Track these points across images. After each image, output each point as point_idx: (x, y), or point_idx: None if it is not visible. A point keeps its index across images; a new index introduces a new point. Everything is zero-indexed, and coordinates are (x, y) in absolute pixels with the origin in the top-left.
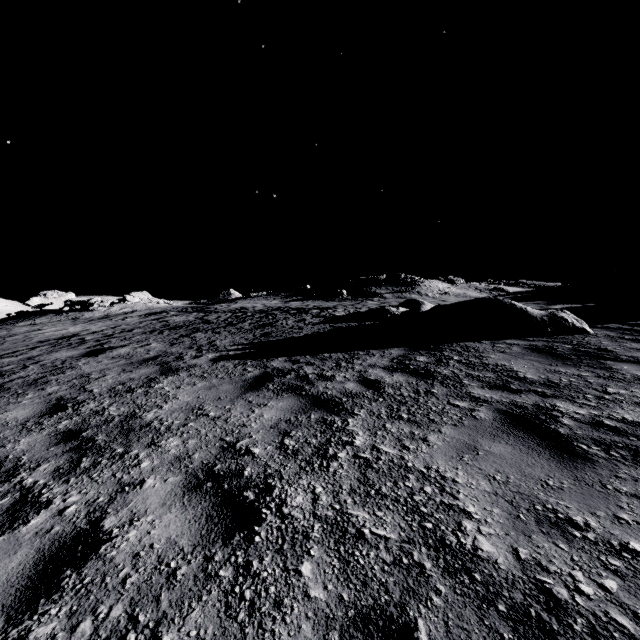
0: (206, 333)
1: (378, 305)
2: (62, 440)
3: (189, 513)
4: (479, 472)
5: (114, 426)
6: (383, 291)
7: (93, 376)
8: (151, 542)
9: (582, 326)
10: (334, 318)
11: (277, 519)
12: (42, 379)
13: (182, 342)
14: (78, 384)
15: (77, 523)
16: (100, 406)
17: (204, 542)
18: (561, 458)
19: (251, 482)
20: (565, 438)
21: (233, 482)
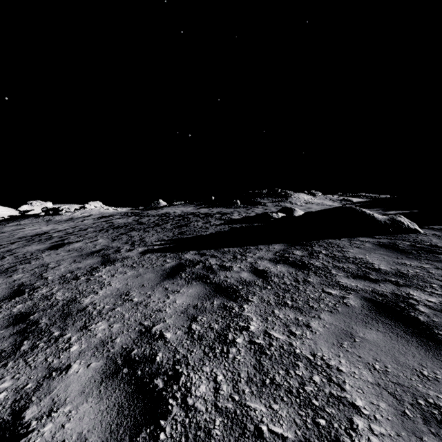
0: (139, 232)
1: (262, 211)
2: (12, 323)
3: (103, 403)
4: (359, 360)
5: (57, 310)
6: (265, 201)
7: (51, 265)
8: (63, 438)
9: (415, 227)
10: (231, 220)
11: (182, 412)
12: (12, 268)
13: (121, 238)
14: (38, 272)
15: (1, 413)
16: (50, 291)
17: (112, 439)
18: (428, 346)
19: (161, 368)
20: (426, 325)
21: (146, 368)
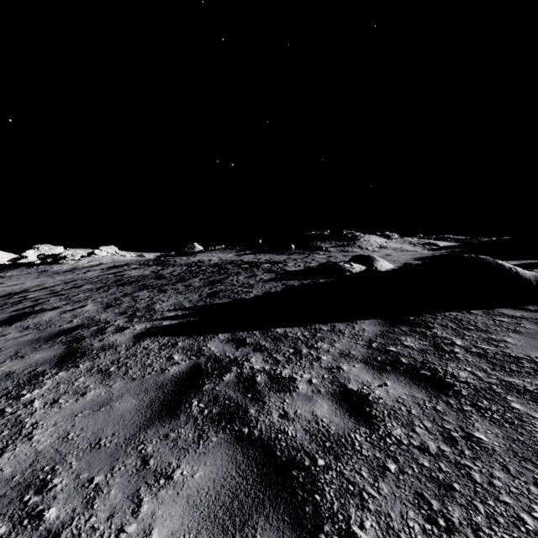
0: (151, 291)
1: (326, 259)
2: None
3: None
4: None
5: None
6: (327, 245)
7: None
8: None
9: None
10: (285, 274)
11: None
12: None
13: (120, 304)
14: None
15: None
16: None
17: None
18: None
19: None
20: None
21: None
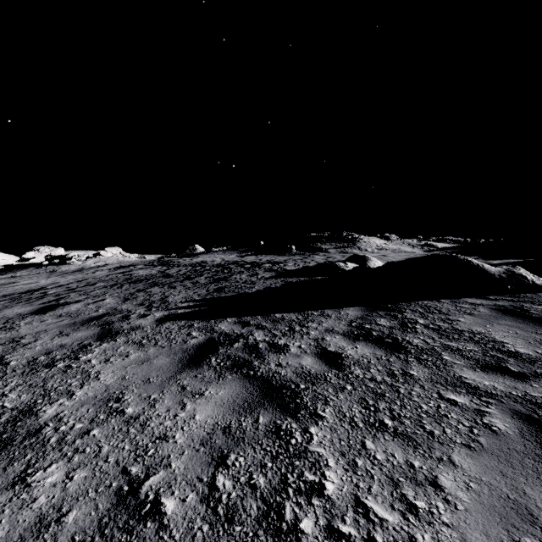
0: (162, 287)
1: (325, 259)
2: None
3: None
4: None
5: None
6: (327, 247)
7: (23, 341)
8: None
9: None
10: (285, 272)
11: None
12: None
13: (136, 297)
14: None
15: None
16: None
17: None
18: None
19: None
20: None
21: None
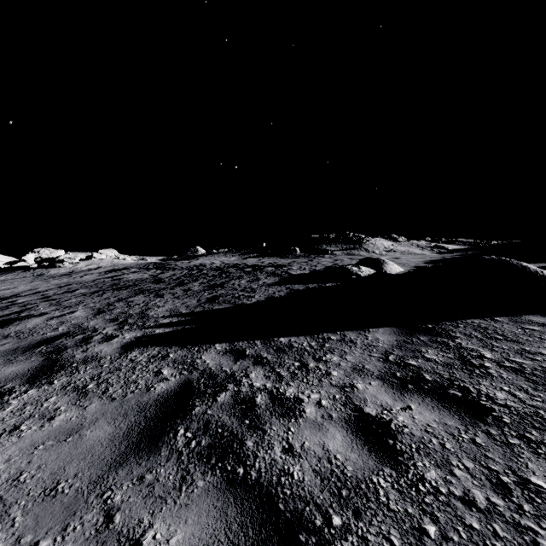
0: (148, 296)
1: (332, 262)
2: None
3: None
4: None
5: None
6: (333, 248)
7: None
8: None
9: None
10: (290, 277)
11: None
12: None
13: (112, 309)
14: None
15: None
16: None
17: None
18: None
19: None
20: None
21: None
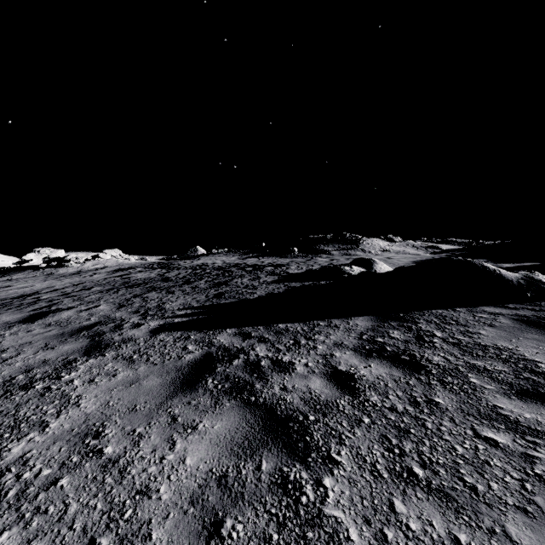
0: (160, 293)
1: (328, 262)
2: None
3: None
4: None
5: None
6: (330, 248)
7: (4, 355)
8: None
9: None
10: (288, 276)
11: None
12: None
13: (131, 304)
14: None
15: None
16: None
17: None
18: None
19: None
20: None
21: None
